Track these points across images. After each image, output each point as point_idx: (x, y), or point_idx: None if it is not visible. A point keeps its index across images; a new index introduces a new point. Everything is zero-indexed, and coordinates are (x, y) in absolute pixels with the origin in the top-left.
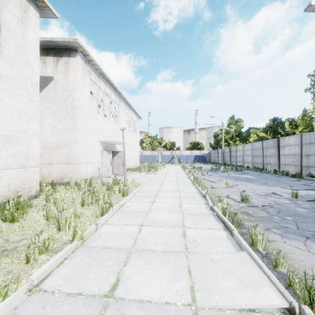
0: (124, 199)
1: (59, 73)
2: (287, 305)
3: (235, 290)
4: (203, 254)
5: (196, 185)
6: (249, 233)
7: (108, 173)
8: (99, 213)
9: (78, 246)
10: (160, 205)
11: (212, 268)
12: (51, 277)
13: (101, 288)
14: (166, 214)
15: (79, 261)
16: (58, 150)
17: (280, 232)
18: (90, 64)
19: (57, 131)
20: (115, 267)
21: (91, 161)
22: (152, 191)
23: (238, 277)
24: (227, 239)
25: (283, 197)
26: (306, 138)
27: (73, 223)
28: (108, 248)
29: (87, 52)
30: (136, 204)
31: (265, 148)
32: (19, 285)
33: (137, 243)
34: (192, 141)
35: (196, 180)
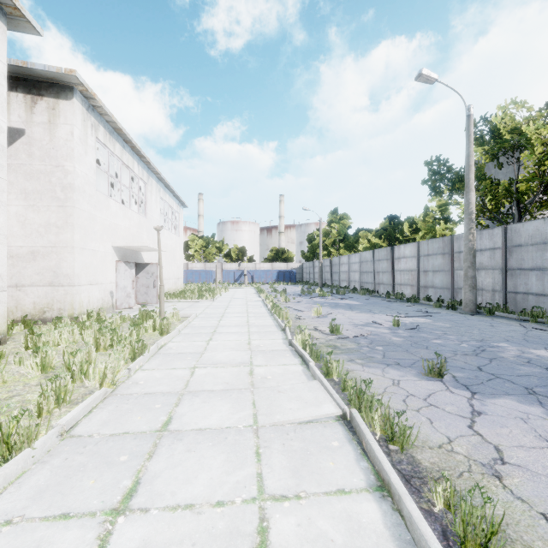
0: (165, 337)
1: (37, 124)
2: (340, 413)
3: (298, 409)
4: (271, 387)
5: (275, 315)
6: (324, 361)
7: (128, 301)
8: (129, 356)
9: (107, 395)
10: (220, 344)
11: (279, 397)
12: (81, 425)
13: (151, 426)
14: (229, 353)
15: (114, 408)
16: (34, 262)
17: (363, 362)
18: (96, 113)
19: (33, 227)
20: (165, 409)
21: (98, 281)
22: (208, 326)
23: (303, 400)
24: (302, 373)
25: (384, 326)
26: (424, 248)
27: (100, 364)
28: (151, 394)
29: (93, 94)
30: (183, 345)
31: (376, 261)
32: (41, 435)
33: (189, 385)
34: (274, 248)
35: (275, 309)
